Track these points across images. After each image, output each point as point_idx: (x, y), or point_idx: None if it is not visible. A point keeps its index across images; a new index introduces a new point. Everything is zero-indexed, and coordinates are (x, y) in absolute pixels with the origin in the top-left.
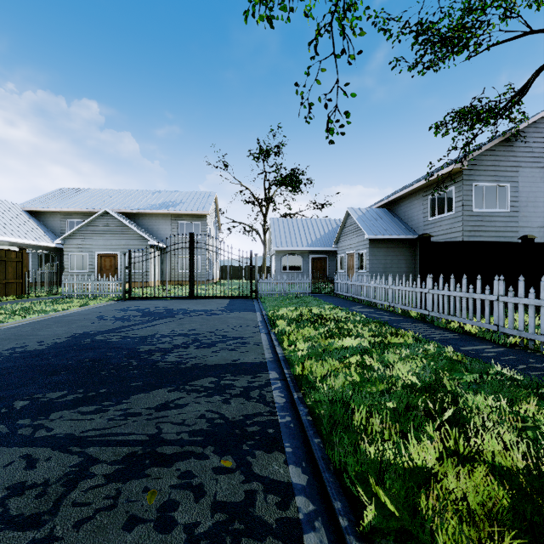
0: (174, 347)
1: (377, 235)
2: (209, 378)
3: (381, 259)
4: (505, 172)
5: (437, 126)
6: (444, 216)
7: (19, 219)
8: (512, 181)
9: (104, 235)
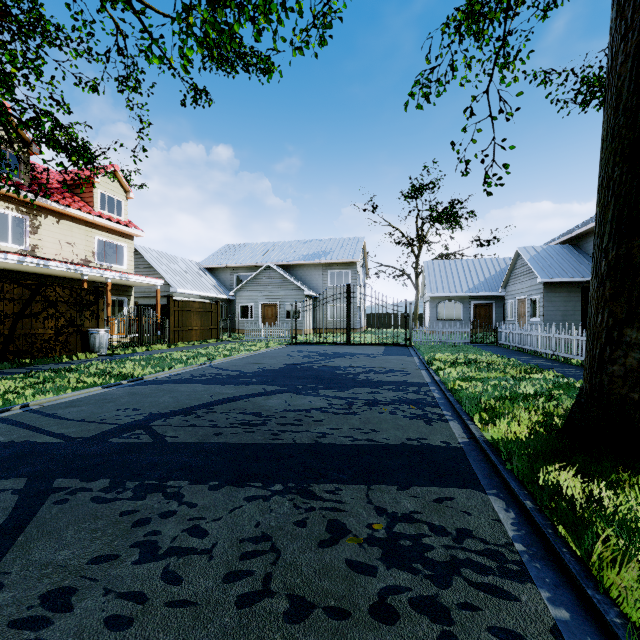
0: (359, 373)
1: (554, 278)
2: (391, 386)
3: (559, 306)
4: None
5: None
6: None
7: (202, 276)
8: None
9: (267, 286)
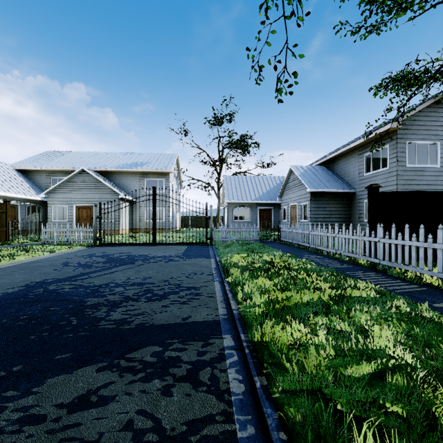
0: (124, 299)
1: (318, 188)
2: (152, 347)
3: (321, 210)
4: (435, 131)
5: (377, 87)
6: (379, 171)
7: (9, 176)
8: (442, 139)
9: (82, 189)
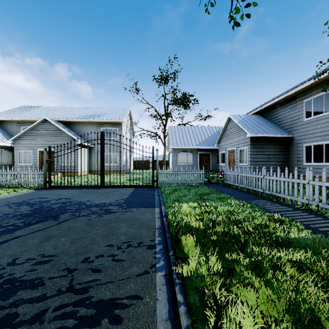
0: None
1: (258, 133)
2: None
3: (260, 154)
4: None
5: None
6: (322, 115)
7: None
8: None
9: (44, 136)
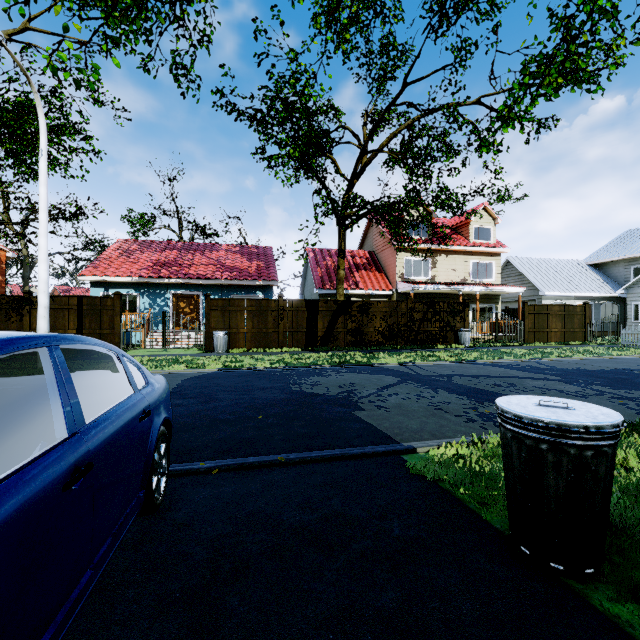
0: None
1: None
2: None
3: None
4: None
5: None
6: None
7: (582, 275)
8: None
9: None
